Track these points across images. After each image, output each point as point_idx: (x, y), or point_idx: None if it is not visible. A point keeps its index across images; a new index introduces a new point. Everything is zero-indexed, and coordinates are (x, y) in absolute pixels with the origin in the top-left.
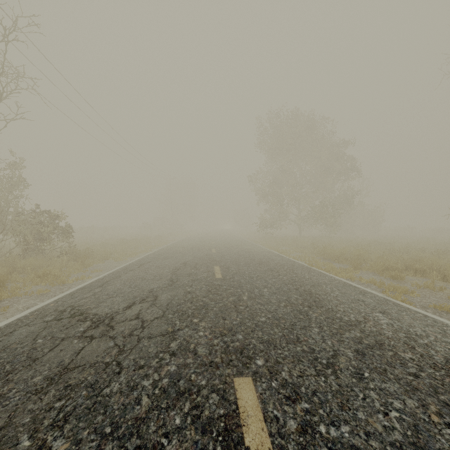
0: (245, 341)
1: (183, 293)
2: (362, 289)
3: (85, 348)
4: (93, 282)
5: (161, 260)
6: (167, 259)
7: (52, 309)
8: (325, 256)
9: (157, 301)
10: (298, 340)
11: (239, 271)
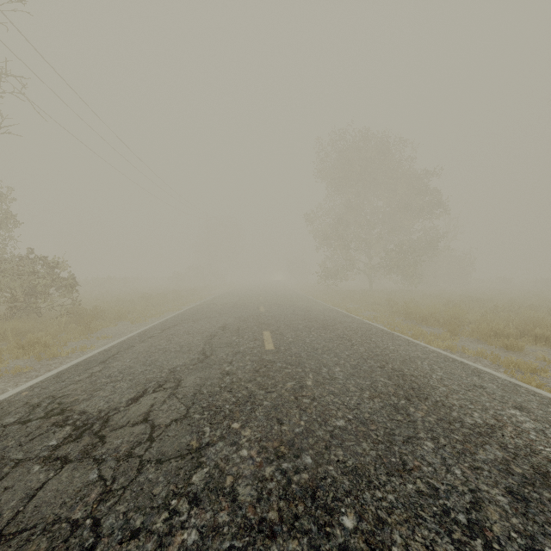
0: (317, 470)
1: (218, 375)
2: (473, 366)
3: (47, 484)
4: (95, 355)
5: (192, 322)
6: (201, 320)
7: (21, 402)
8: (407, 317)
9: (180, 389)
10: (405, 467)
11: (297, 339)
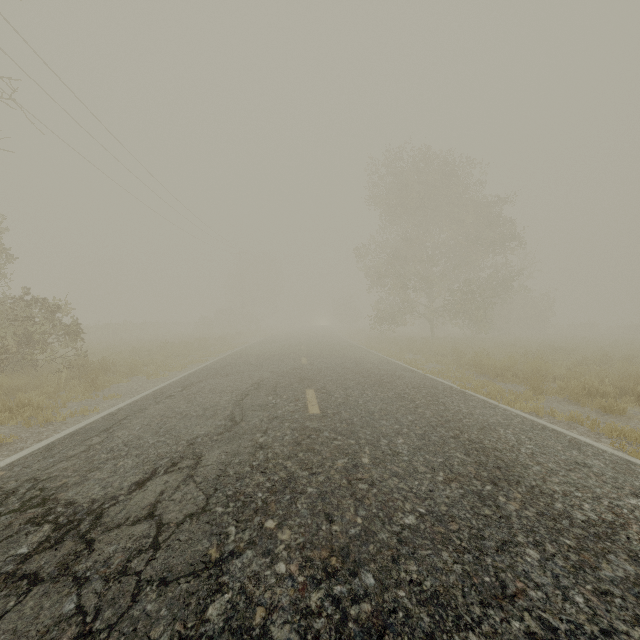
0: (382, 596)
1: (249, 448)
2: (569, 436)
3: (2, 621)
4: (97, 421)
5: (220, 378)
6: (230, 375)
7: None
8: (479, 371)
9: (199, 470)
10: (505, 592)
11: (348, 400)
